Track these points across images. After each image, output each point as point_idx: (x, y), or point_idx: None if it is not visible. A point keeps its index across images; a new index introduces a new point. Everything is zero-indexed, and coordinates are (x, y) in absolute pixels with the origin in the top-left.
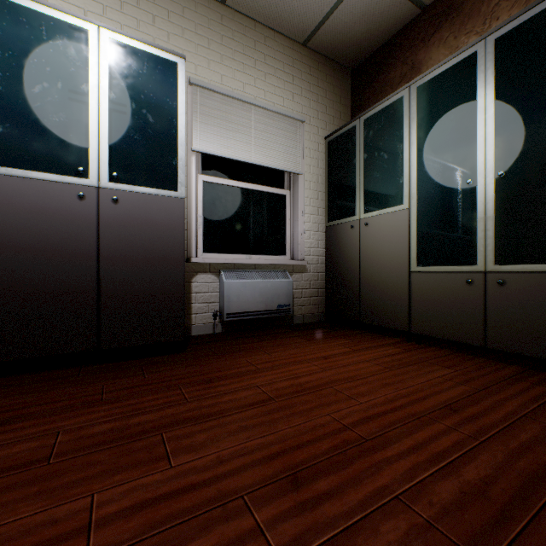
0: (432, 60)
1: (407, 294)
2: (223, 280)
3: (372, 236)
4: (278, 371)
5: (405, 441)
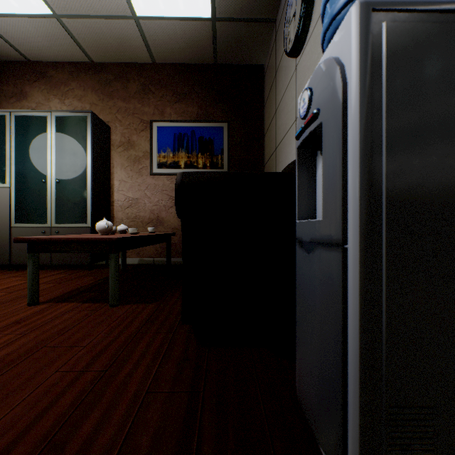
0: (35, 96)
1: (9, 241)
2: None
3: None
4: None
5: None
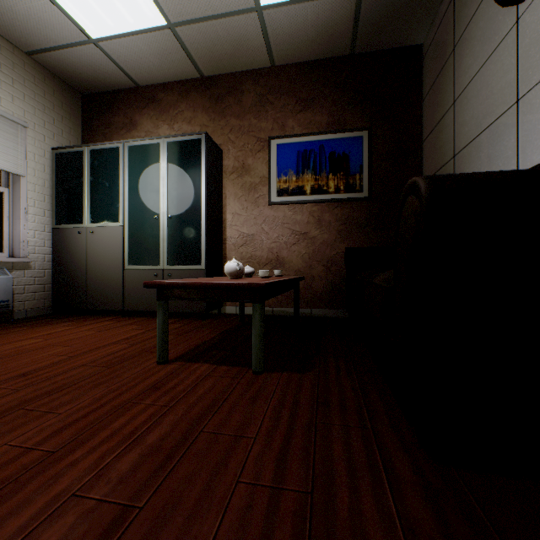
0: (144, 125)
1: (122, 284)
2: None
3: (97, 242)
4: (2, 347)
5: (96, 352)
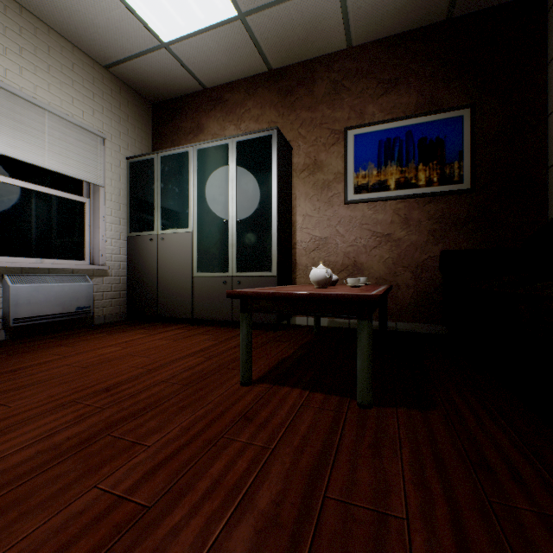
0: (211, 128)
1: (191, 292)
2: (8, 284)
3: (168, 249)
4: (85, 354)
5: (173, 365)
